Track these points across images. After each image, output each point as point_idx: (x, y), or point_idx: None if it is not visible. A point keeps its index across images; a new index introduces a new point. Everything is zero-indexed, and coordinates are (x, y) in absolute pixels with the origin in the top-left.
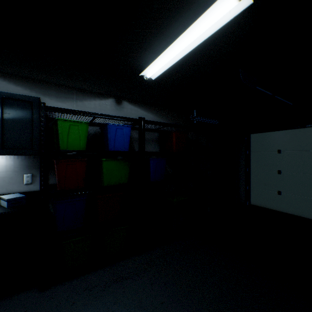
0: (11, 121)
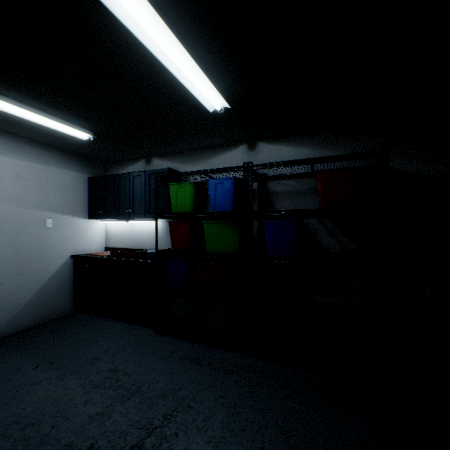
0: (154, 191)
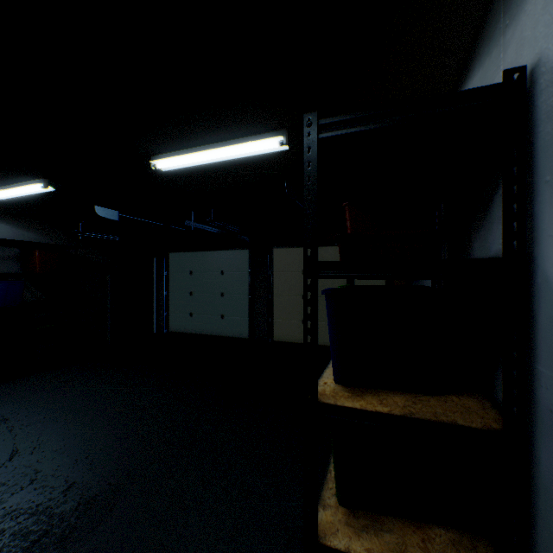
0: None
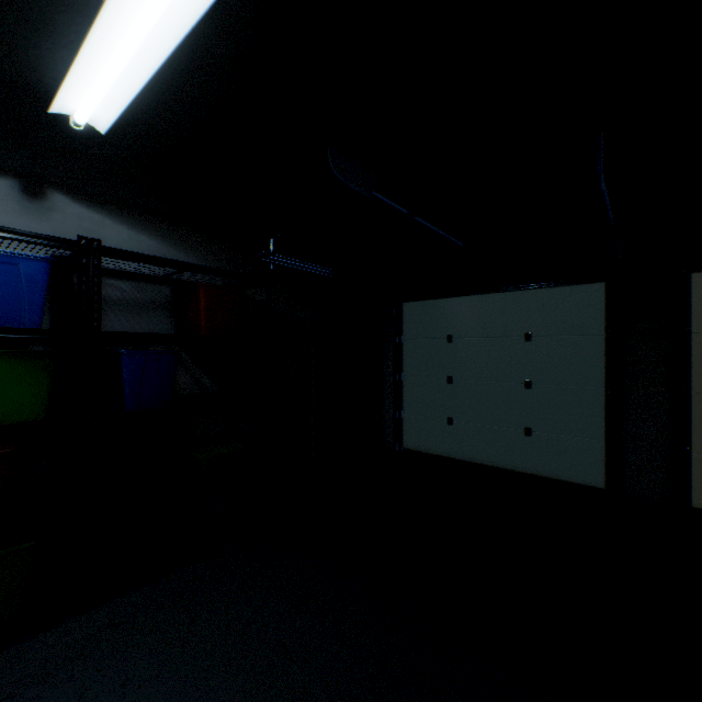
0: None
